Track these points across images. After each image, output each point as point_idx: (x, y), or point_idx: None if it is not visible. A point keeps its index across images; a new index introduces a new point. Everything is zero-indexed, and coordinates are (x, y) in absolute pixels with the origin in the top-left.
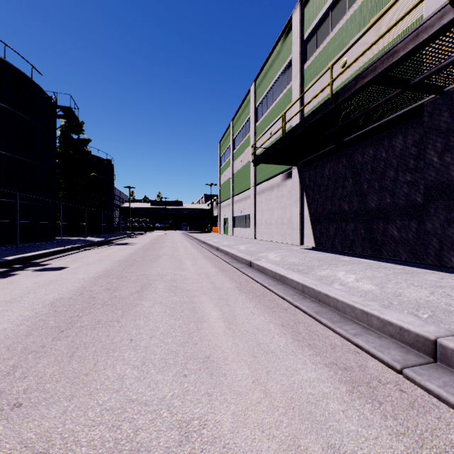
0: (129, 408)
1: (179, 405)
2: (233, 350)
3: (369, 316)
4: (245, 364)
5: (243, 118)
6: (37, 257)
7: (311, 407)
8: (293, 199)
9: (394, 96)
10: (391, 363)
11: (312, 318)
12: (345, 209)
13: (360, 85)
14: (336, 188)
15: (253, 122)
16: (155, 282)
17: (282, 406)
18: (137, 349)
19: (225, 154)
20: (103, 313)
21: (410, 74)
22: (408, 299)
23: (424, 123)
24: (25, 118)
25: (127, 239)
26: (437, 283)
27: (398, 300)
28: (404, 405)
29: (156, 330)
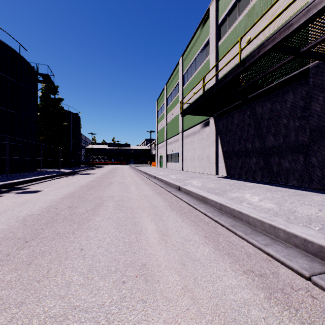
0: (70, 316)
1: (116, 312)
2: (165, 258)
3: (276, 229)
4: (175, 272)
5: (174, 82)
6: (20, 183)
7: (234, 314)
8: (210, 141)
9: (287, 61)
10: (300, 271)
11: (229, 230)
12: (249, 148)
13: (263, 52)
14: (242, 132)
15: (181, 85)
16: (106, 202)
17: (209, 313)
18: (86, 257)
19: (160, 109)
20: (63, 226)
21: (300, 44)
22: (302, 215)
23: (310, 82)
24: (14, 81)
25: (89, 170)
26: (323, 202)
27: (294, 215)
28: (318, 312)
29: (103, 240)
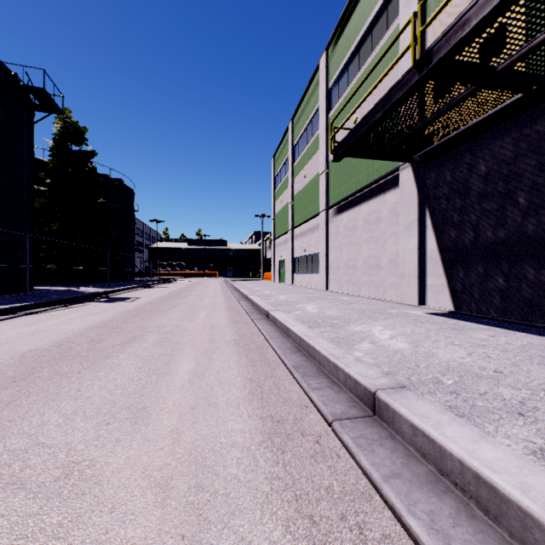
0: None
1: None
2: None
3: None
4: None
5: (308, 112)
6: None
7: None
8: (402, 223)
9: None
10: None
11: None
12: None
13: None
14: (516, 190)
15: (324, 112)
16: None
17: None
18: None
19: (281, 171)
20: None
21: None
22: None
23: None
24: None
25: (138, 290)
26: None
27: None
28: None
29: None
